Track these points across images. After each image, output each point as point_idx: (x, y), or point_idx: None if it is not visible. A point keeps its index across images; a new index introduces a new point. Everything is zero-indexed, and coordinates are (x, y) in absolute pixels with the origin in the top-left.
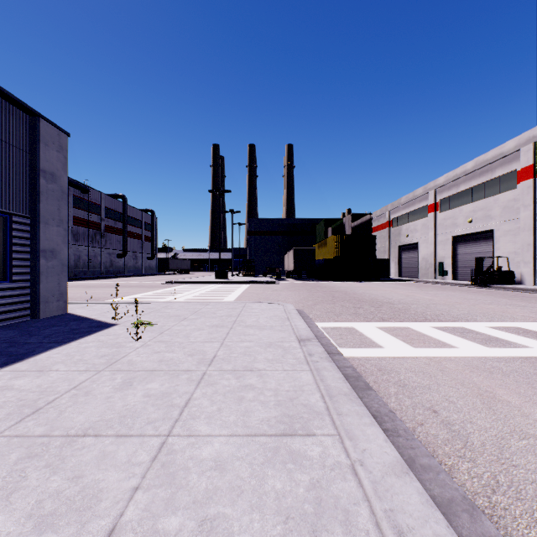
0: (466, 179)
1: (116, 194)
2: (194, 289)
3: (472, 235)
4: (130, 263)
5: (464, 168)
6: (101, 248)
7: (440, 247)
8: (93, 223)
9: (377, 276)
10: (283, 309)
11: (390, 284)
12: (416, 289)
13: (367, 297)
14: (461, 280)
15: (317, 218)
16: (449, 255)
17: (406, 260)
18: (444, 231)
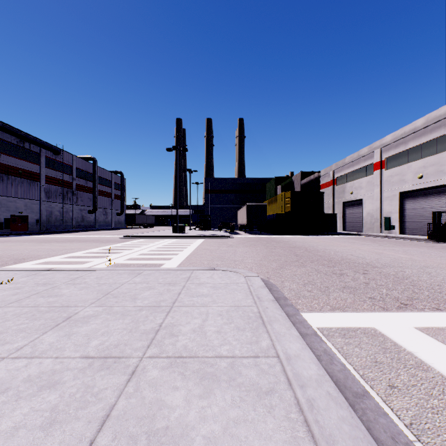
0: (416, 136)
1: (87, 156)
2: (147, 244)
3: (422, 190)
4: (100, 218)
5: (413, 125)
6: (72, 205)
7: (387, 203)
8: (65, 182)
9: (325, 230)
10: (246, 285)
11: (342, 239)
12: (374, 244)
13: (335, 255)
14: (410, 234)
15: (266, 178)
16: (396, 210)
17: (350, 215)
18: (390, 187)
